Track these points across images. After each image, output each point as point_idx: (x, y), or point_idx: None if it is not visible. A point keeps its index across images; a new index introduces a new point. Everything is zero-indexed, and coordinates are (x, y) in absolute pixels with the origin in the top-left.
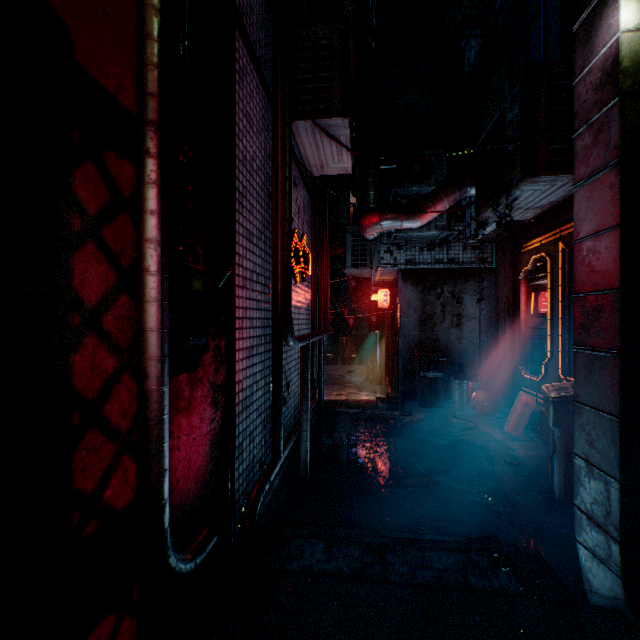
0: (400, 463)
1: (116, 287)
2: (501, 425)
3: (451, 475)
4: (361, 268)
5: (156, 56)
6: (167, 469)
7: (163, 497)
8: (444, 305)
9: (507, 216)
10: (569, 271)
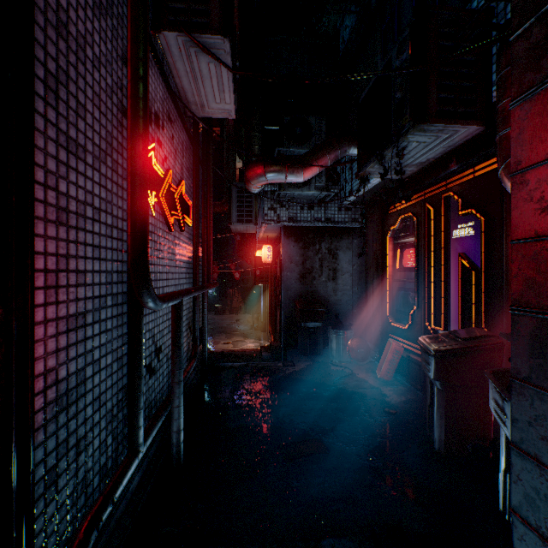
0: (286, 425)
1: None
2: (373, 370)
3: (337, 434)
4: (246, 224)
5: None
6: None
7: None
8: (322, 260)
9: (397, 164)
10: (435, 229)
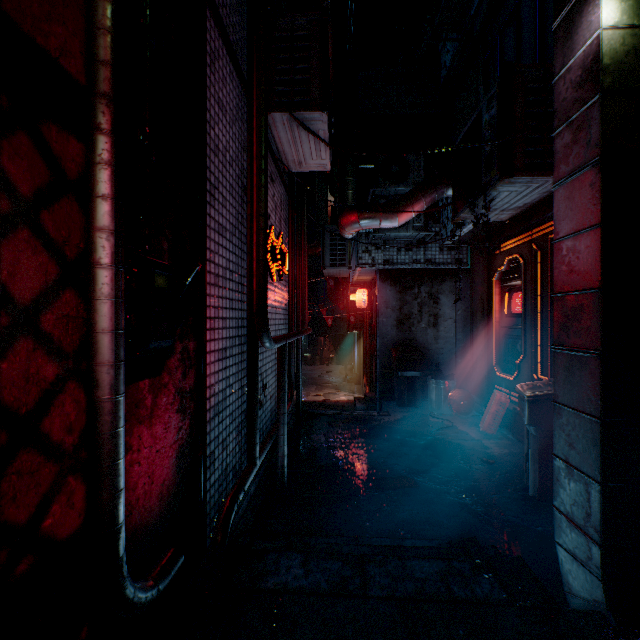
0: (379, 465)
1: (58, 282)
2: (476, 423)
3: (429, 476)
4: (339, 268)
5: (109, 19)
6: (122, 489)
7: (117, 521)
8: (421, 305)
9: (485, 216)
10: (541, 272)
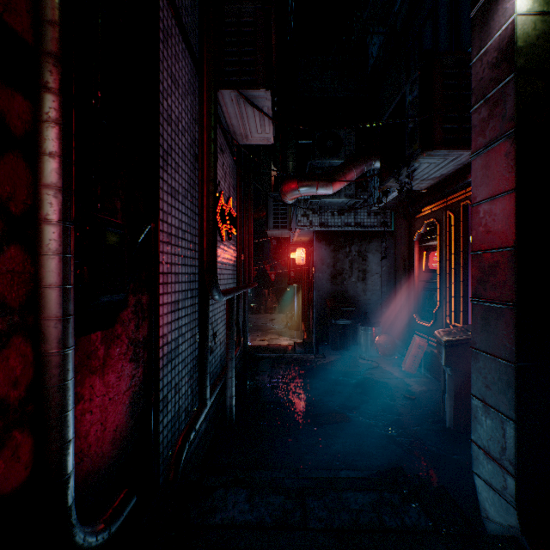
0: (316, 402)
1: (2, 237)
2: (399, 364)
3: (360, 411)
4: (281, 229)
5: None
6: (71, 440)
7: (65, 472)
8: (352, 262)
9: (408, 184)
10: (455, 234)
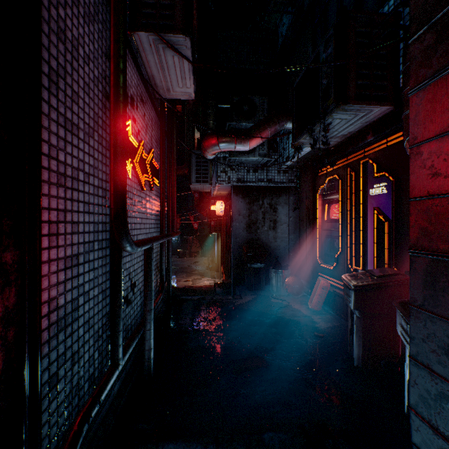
0: (235, 345)
1: None
2: (306, 302)
3: (276, 353)
4: (203, 184)
5: None
6: None
7: None
8: (264, 213)
9: (324, 137)
10: (355, 188)
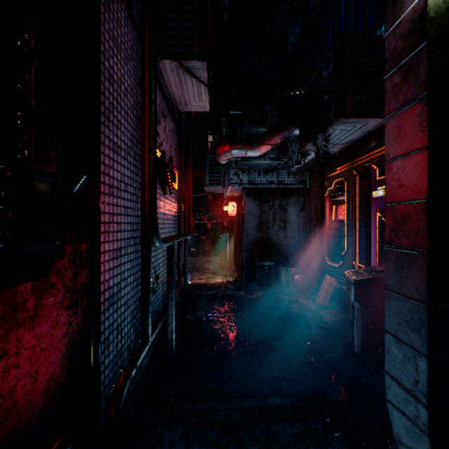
0: (246, 333)
1: None
2: (314, 298)
3: (283, 340)
4: (216, 186)
5: None
6: None
7: None
8: (275, 214)
9: (325, 147)
10: (359, 190)
